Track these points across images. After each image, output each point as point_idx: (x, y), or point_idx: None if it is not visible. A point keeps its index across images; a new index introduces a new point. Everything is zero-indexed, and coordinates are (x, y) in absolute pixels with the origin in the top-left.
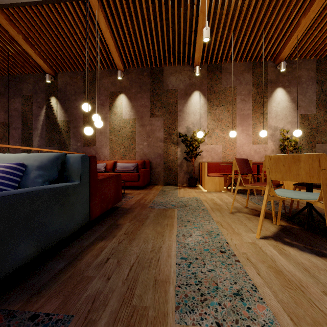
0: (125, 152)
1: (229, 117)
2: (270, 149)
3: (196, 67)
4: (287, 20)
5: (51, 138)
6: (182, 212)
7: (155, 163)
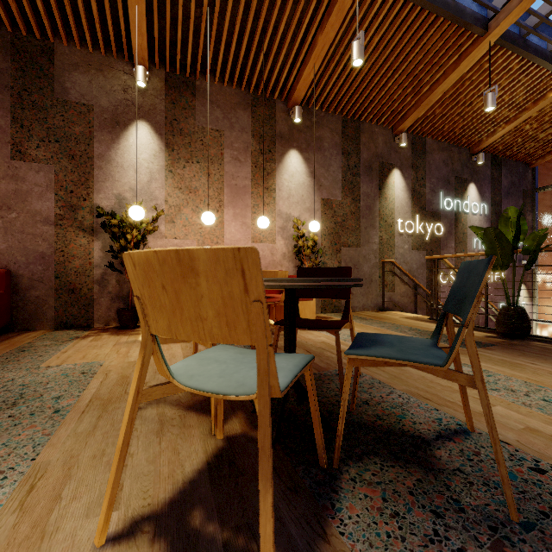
0: None
1: (211, 188)
2: (280, 252)
3: (137, 66)
4: (299, 29)
5: None
6: None
7: (27, 277)
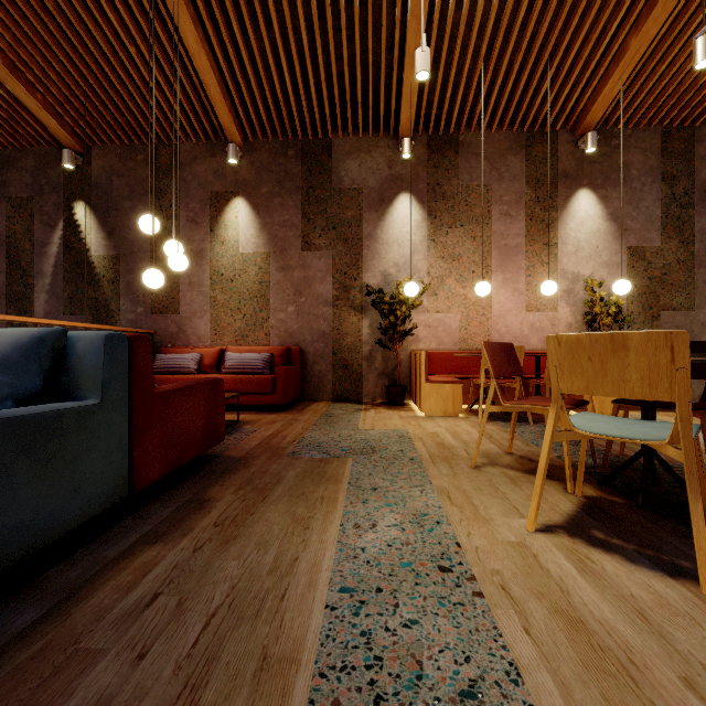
0: (246, 328)
1: (476, 252)
2: (564, 322)
3: (403, 139)
4: (601, 39)
5: (75, 295)
6: (363, 467)
7: (312, 353)
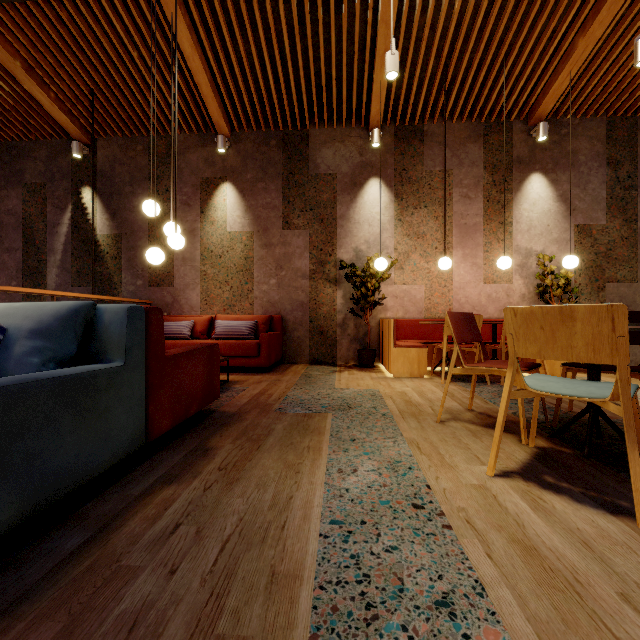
0: (233, 299)
1: (439, 231)
2: (518, 293)
3: (373, 130)
4: (551, 40)
5: (83, 270)
6: (342, 421)
7: (292, 321)
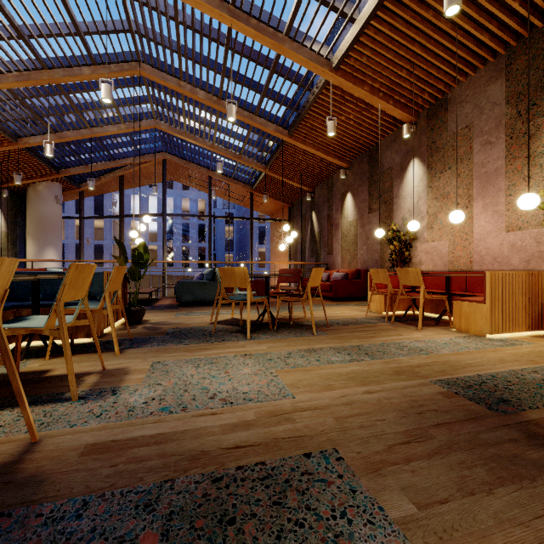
0: (350, 260)
1: (460, 187)
2: None
3: (402, 127)
4: None
5: (312, 249)
6: None
7: None
